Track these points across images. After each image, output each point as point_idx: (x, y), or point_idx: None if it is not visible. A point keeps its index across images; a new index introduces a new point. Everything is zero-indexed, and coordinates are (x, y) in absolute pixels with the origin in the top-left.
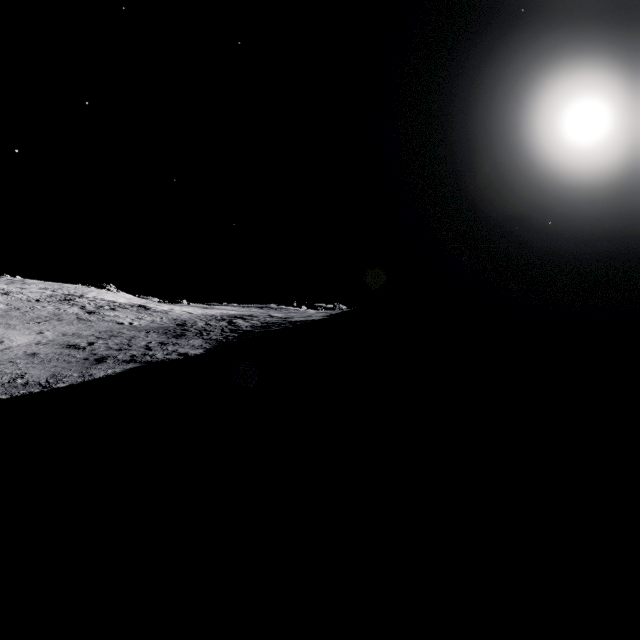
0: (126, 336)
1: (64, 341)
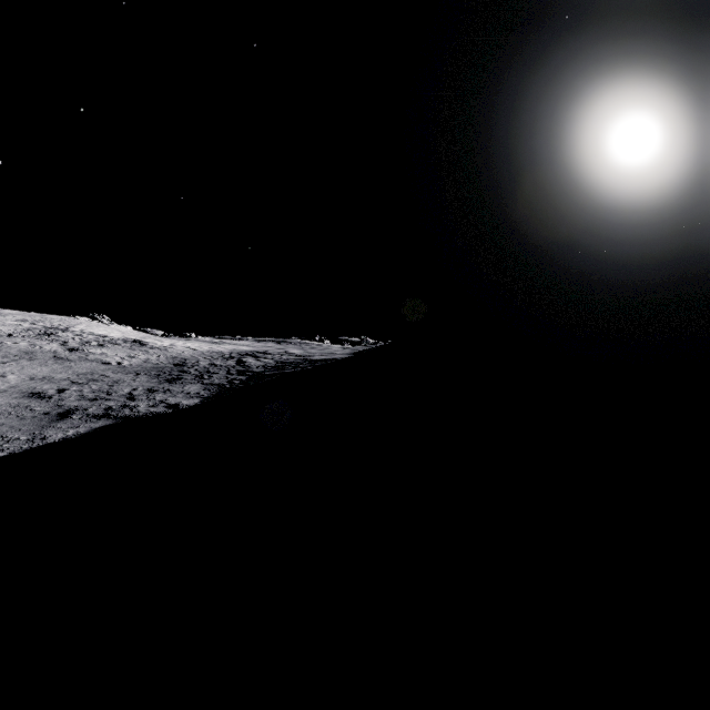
0: (108, 380)
1: (29, 387)
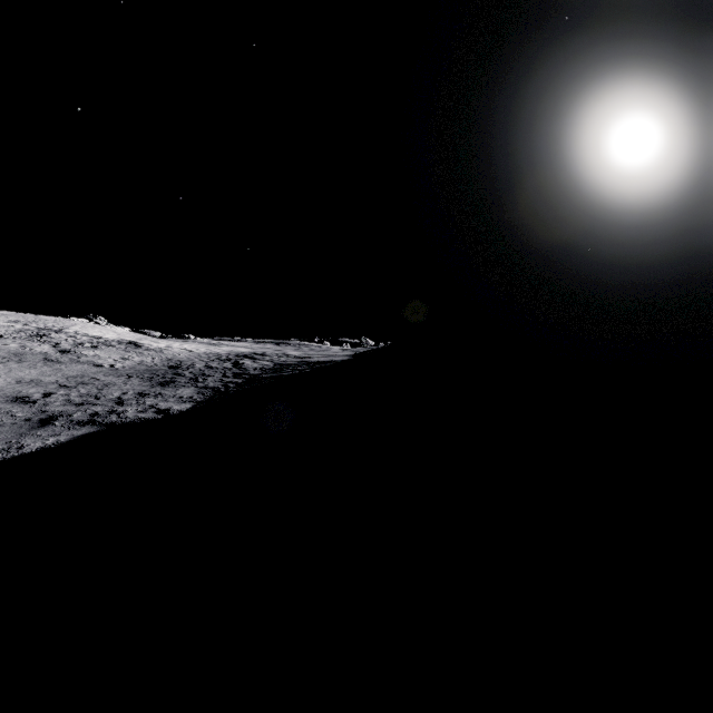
0: (98, 383)
1: (14, 391)
